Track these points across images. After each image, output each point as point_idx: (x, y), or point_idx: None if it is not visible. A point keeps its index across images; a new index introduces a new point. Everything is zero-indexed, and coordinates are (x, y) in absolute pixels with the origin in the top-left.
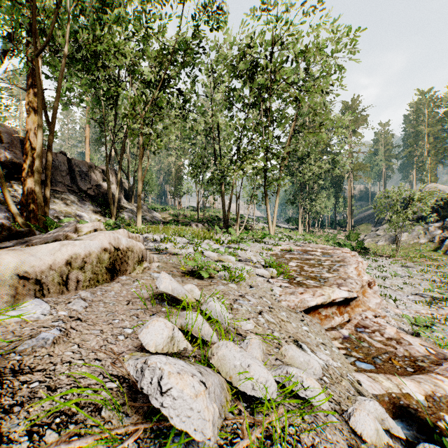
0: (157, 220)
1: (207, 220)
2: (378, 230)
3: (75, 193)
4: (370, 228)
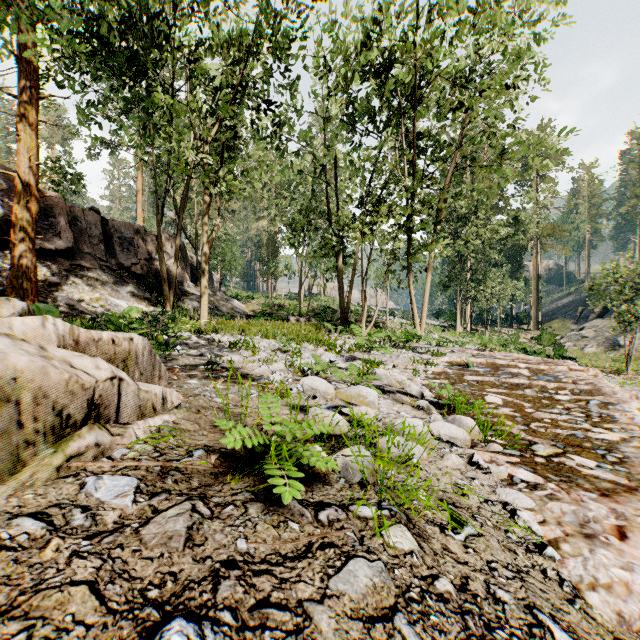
0: (239, 312)
1: (315, 313)
2: (583, 329)
3: (112, 271)
4: (569, 326)
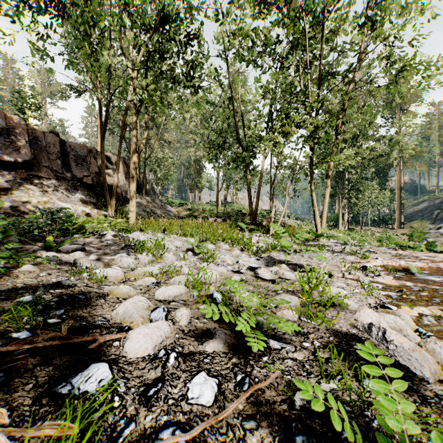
0: (171, 215)
1: (229, 216)
2: (440, 228)
3: (67, 181)
4: (426, 225)
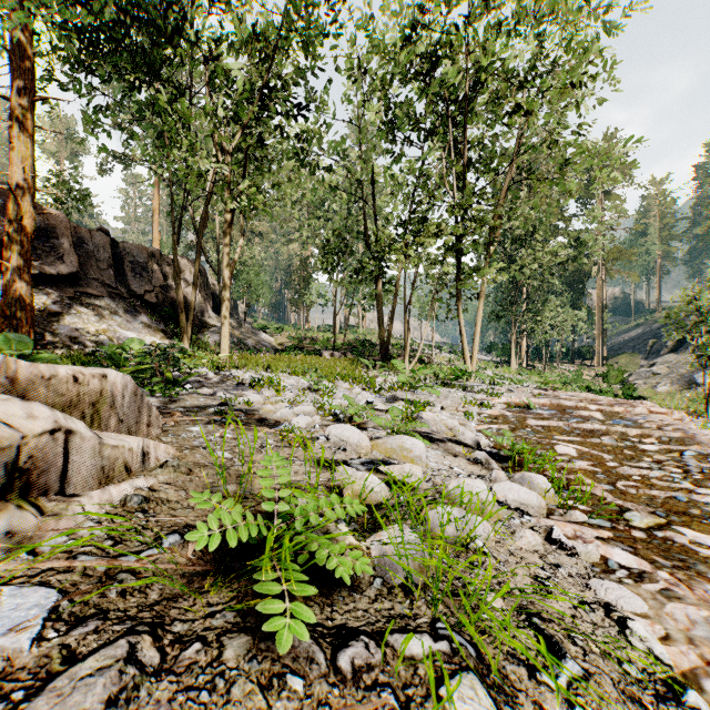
0: (267, 346)
1: (351, 347)
2: (654, 365)
3: (122, 299)
4: (638, 361)
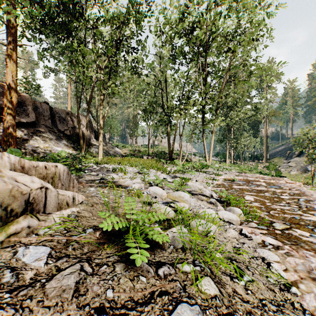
0: (118, 154)
1: (156, 154)
2: (290, 162)
3: (55, 133)
4: (282, 161)
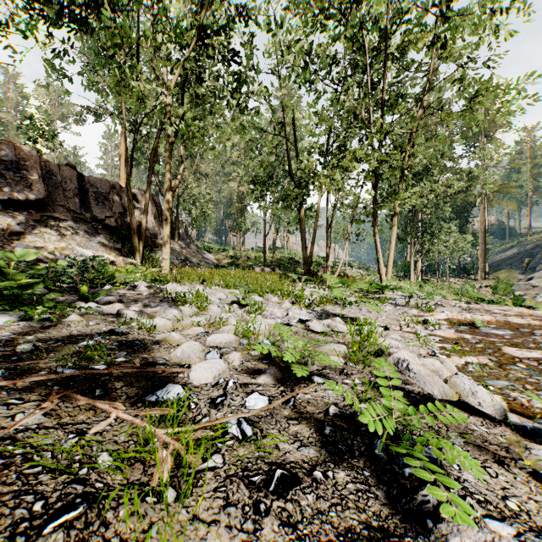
0: (209, 263)
1: (279, 264)
2: (531, 279)
3: (86, 223)
4: (516, 276)
